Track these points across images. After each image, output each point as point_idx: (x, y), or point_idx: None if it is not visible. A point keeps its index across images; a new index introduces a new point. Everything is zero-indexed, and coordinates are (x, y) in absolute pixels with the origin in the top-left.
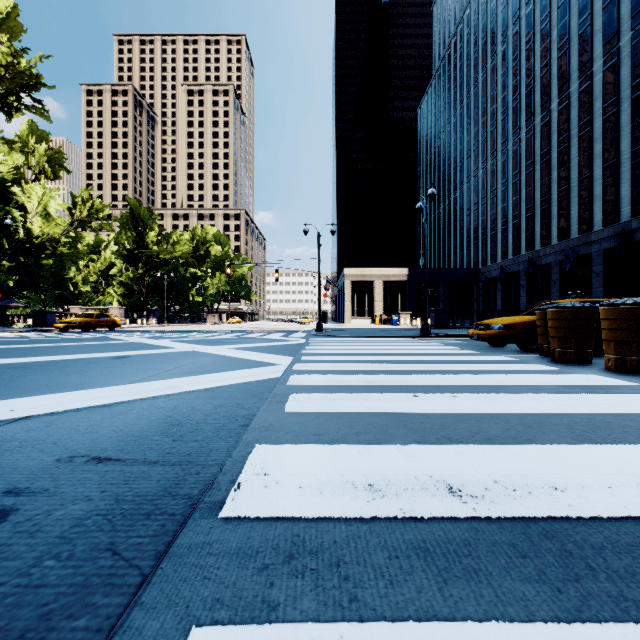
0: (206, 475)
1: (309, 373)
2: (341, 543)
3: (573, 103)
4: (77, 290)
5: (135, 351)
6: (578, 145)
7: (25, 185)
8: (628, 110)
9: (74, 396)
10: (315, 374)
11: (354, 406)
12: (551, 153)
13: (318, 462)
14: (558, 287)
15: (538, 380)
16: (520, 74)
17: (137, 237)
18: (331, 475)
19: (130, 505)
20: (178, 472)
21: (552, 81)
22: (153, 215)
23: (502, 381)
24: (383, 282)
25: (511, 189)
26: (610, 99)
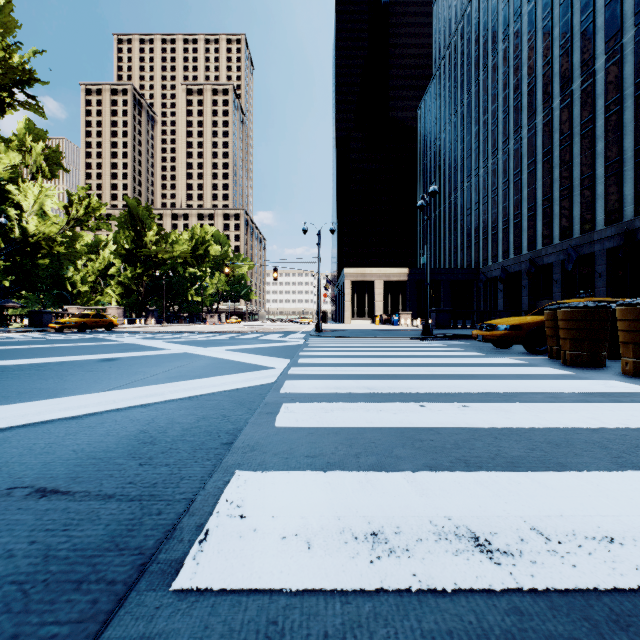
0: (169, 516)
1: (305, 378)
2: (334, 638)
3: (575, 101)
4: (75, 290)
5: (125, 353)
6: (580, 143)
7: (22, 184)
8: (631, 108)
9: (42, 406)
10: (312, 379)
11: (354, 419)
12: (553, 152)
13: (309, 497)
14: (560, 287)
15: (553, 386)
16: (521, 72)
17: (136, 237)
18: (324, 518)
19: (60, 566)
20: (135, 511)
21: (554, 79)
22: (152, 214)
23: (515, 387)
24: (383, 282)
25: (512, 188)
26: (613, 97)
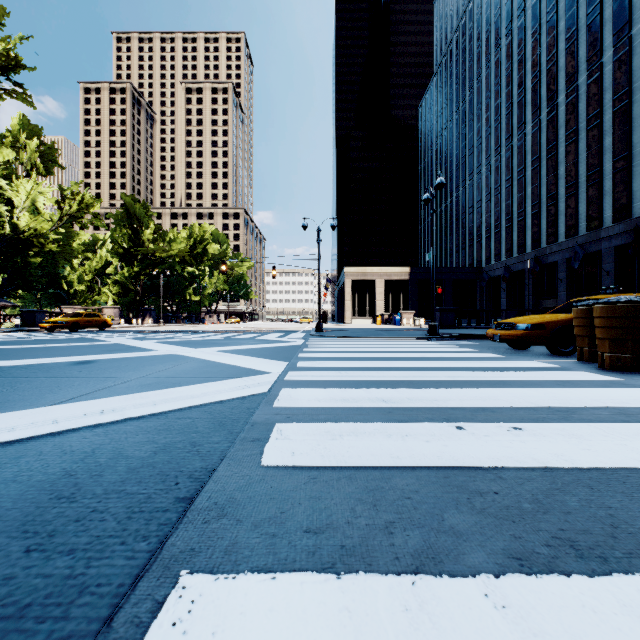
0: None
1: (305, 386)
2: None
3: (581, 95)
4: (72, 289)
5: (106, 354)
6: (587, 139)
7: (16, 180)
8: None
9: None
10: (313, 388)
11: (372, 451)
12: (558, 148)
13: None
14: (565, 286)
15: (612, 398)
16: (525, 67)
17: (133, 235)
18: None
19: None
20: None
21: (559, 73)
22: (149, 212)
23: (565, 399)
24: (384, 281)
25: (516, 186)
26: (621, 90)
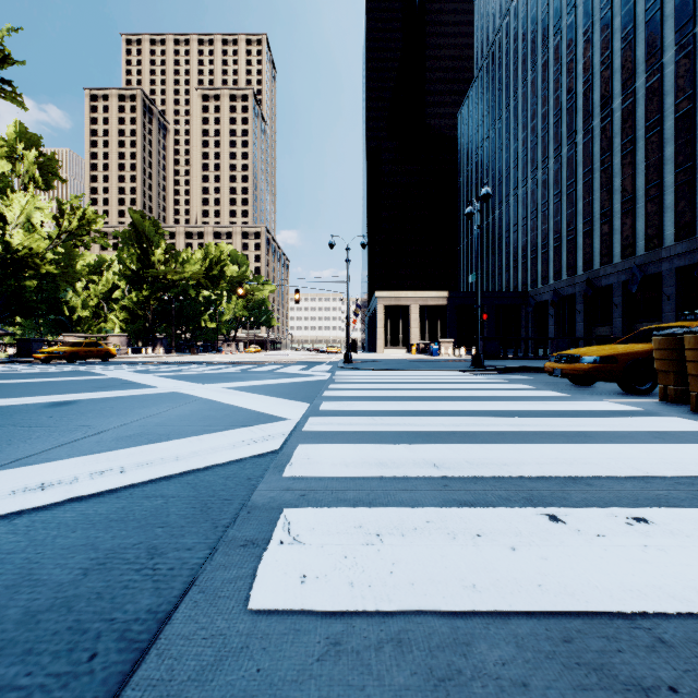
0: None
1: (329, 439)
2: None
3: (639, 100)
4: (75, 315)
5: (93, 393)
6: (645, 148)
7: (11, 195)
8: None
9: None
10: (339, 443)
11: (431, 571)
12: (613, 158)
13: None
14: (621, 311)
15: None
16: (576, 70)
17: (142, 255)
18: None
19: None
20: None
21: (614, 76)
22: (160, 230)
23: (680, 463)
24: (420, 306)
25: (565, 201)
26: (684, 94)
